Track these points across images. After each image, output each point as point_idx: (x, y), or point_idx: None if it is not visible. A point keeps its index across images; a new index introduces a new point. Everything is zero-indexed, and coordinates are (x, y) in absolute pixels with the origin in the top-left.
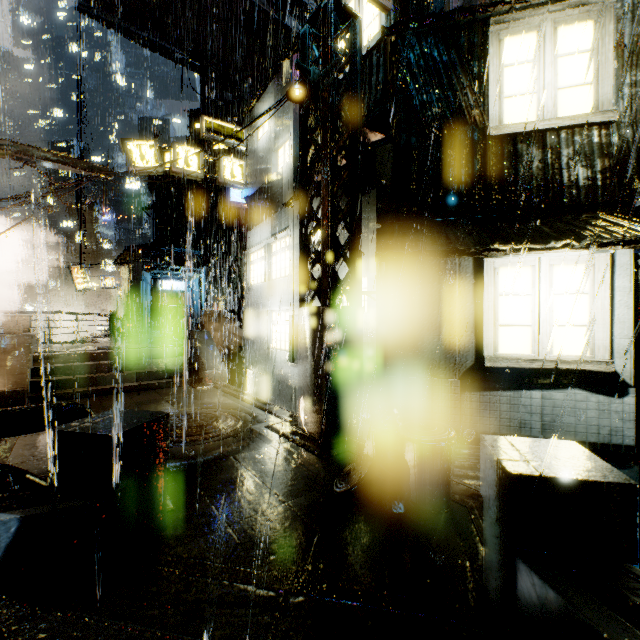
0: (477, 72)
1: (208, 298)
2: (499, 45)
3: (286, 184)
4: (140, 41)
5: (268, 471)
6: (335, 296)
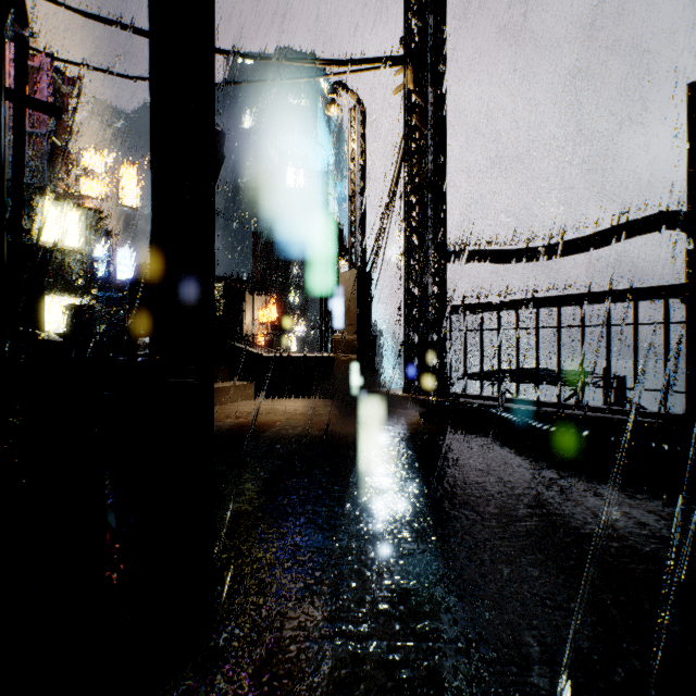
0: (28, 213)
1: None
2: (39, 205)
3: None
4: None
5: None
6: None
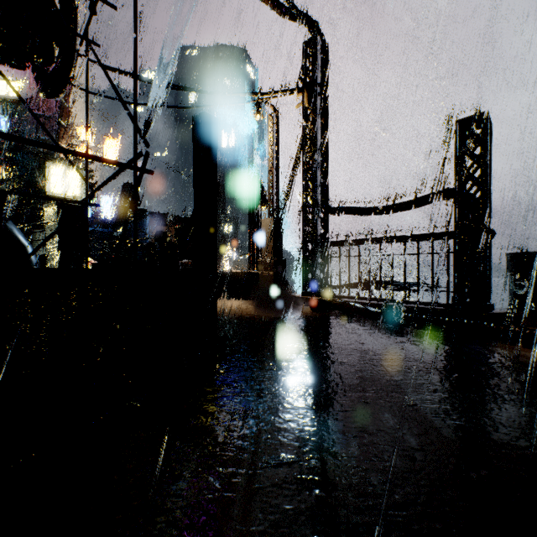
0: (43, 173)
1: None
2: (50, 167)
3: None
4: None
5: None
6: None
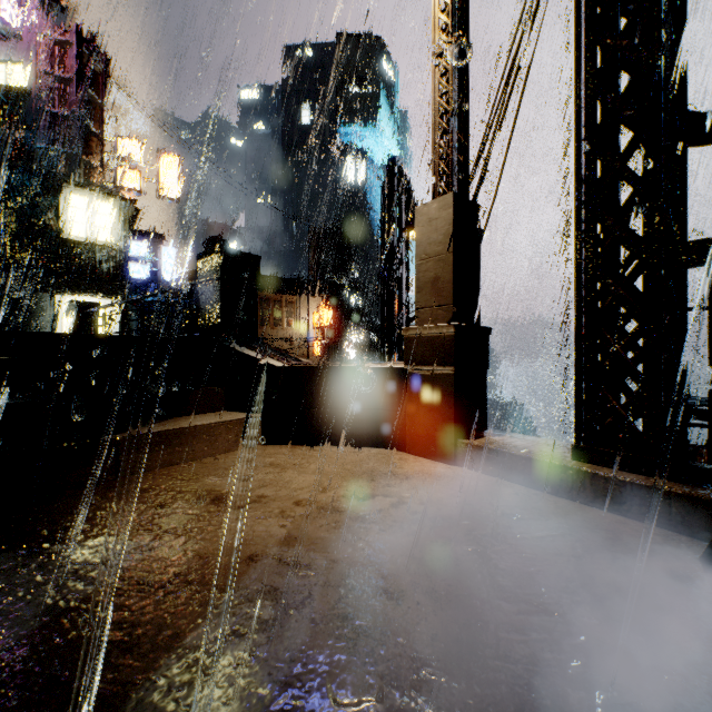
0: (55, 203)
1: None
2: (67, 195)
3: None
4: None
5: None
6: None
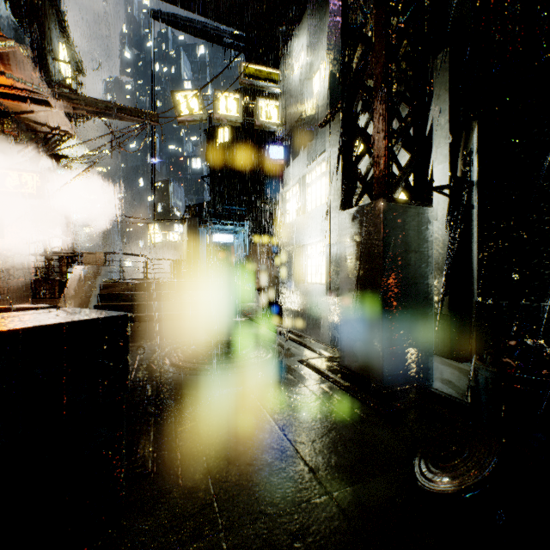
0: None
1: (251, 248)
2: None
3: (322, 106)
4: (197, 34)
5: (300, 424)
6: (393, 187)
